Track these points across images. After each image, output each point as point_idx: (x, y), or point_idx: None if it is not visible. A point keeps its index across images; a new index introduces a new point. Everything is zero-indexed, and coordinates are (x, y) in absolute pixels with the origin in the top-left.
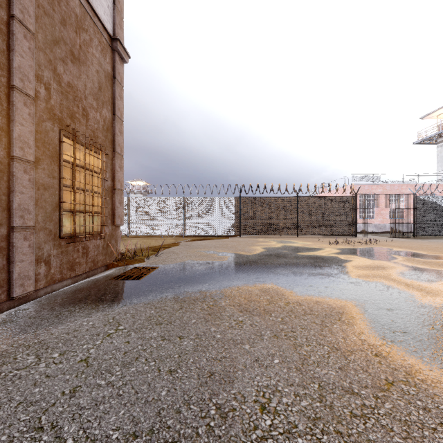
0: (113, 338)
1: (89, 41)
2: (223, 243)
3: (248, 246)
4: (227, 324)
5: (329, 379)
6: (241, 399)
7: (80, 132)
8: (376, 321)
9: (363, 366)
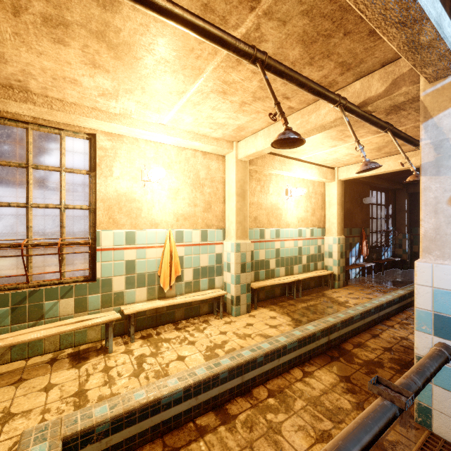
0: None
1: None
2: None
3: None
4: None
5: None
6: None
7: None
8: None
9: None
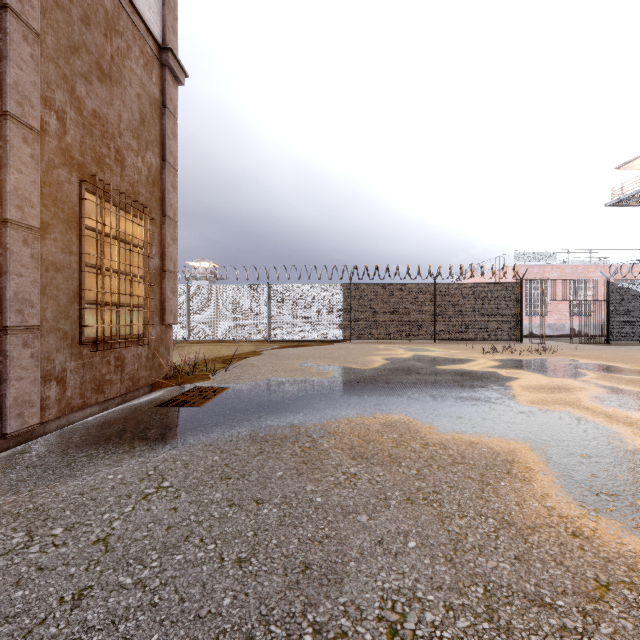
0: (152, 503)
1: (126, 51)
2: (325, 352)
3: (363, 356)
4: (332, 479)
5: (501, 578)
6: (355, 615)
7: (112, 186)
8: (568, 475)
9: (554, 554)
